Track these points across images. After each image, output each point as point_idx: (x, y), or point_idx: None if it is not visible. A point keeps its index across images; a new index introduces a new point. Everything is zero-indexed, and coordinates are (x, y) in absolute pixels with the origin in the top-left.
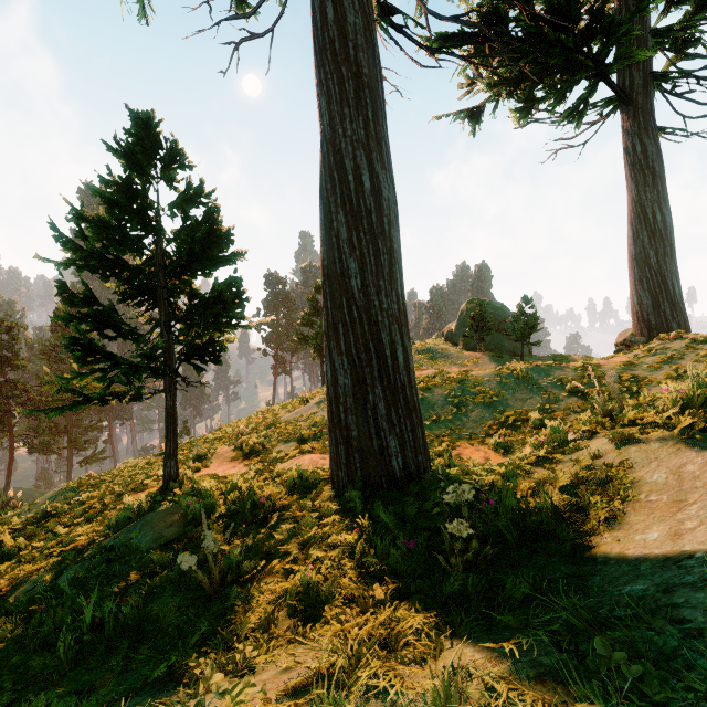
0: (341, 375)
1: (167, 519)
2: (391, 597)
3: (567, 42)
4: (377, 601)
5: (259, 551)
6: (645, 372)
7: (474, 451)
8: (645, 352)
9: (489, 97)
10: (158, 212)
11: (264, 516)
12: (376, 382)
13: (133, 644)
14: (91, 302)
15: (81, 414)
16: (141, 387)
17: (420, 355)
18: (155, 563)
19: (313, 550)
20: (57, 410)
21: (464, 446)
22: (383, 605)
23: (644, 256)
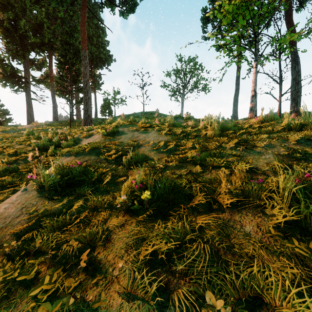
0: None
1: None
2: None
3: None
4: None
5: None
6: None
7: None
8: None
9: None
10: None
11: None
12: None
13: None
14: None
15: None
16: None
17: None
18: None
19: None
20: None
21: None
22: None
23: None
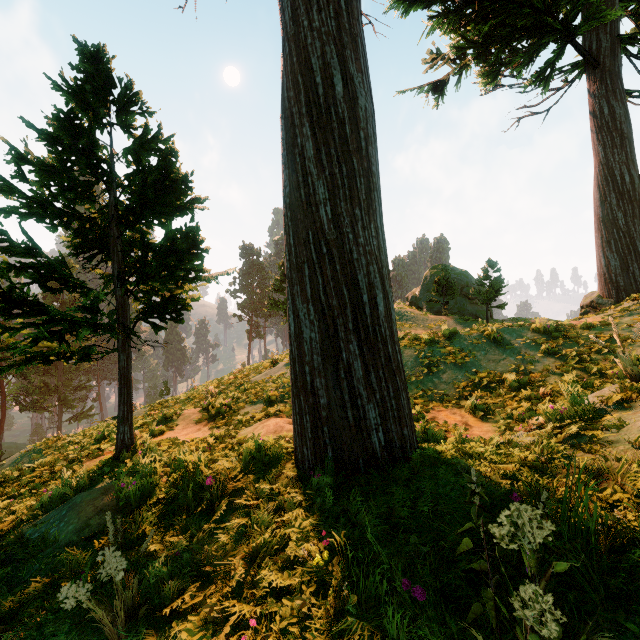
0: (307, 327)
1: (97, 503)
2: None
3: (536, 2)
4: None
5: (193, 562)
6: (625, 332)
7: (449, 414)
8: (620, 313)
9: (453, 70)
10: (111, 157)
11: (212, 502)
12: (350, 336)
13: None
14: (32, 251)
15: (71, 375)
16: (92, 346)
17: None
18: (65, 569)
19: (263, 572)
20: None
21: (438, 409)
22: None
23: (612, 218)
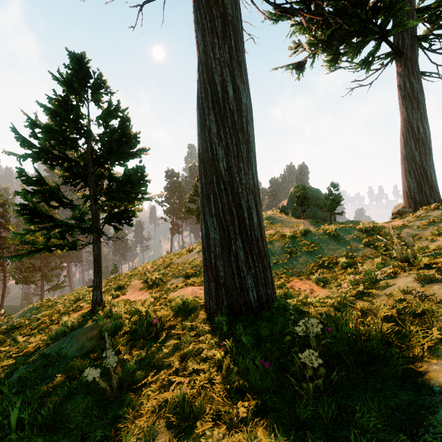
0: (212, 231)
1: (88, 334)
2: (252, 413)
3: (361, 15)
4: (240, 419)
5: (150, 362)
6: (416, 231)
7: (302, 284)
8: (414, 218)
9: (309, 55)
10: (88, 122)
11: (157, 333)
12: (237, 236)
13: (46, 441)
14: (41, 182)
15: (49, 259)
16: (77, 240)
17: (264, 220)
18: (75, 369)
19: (189, 364)
20: (18, 256)
21: (295, 281)
22: (246, 424)
23: (411, 156)
